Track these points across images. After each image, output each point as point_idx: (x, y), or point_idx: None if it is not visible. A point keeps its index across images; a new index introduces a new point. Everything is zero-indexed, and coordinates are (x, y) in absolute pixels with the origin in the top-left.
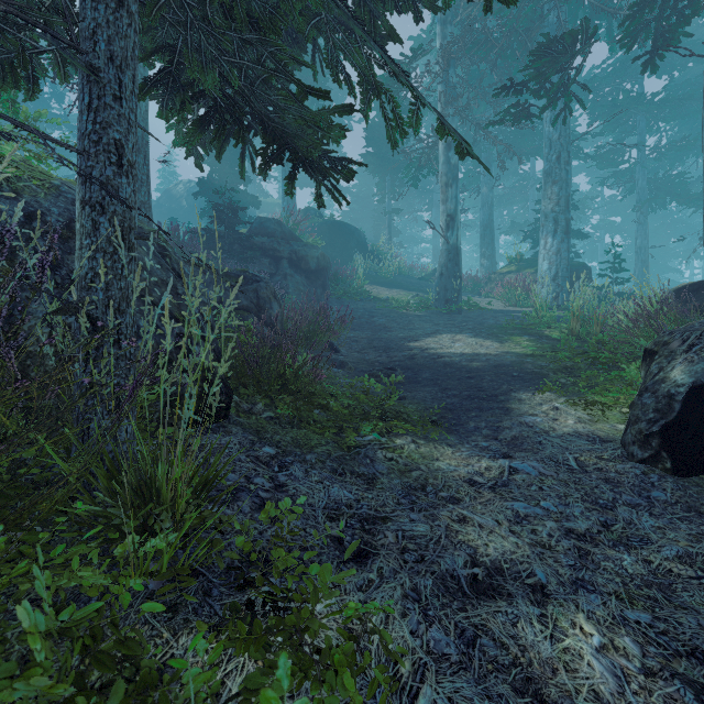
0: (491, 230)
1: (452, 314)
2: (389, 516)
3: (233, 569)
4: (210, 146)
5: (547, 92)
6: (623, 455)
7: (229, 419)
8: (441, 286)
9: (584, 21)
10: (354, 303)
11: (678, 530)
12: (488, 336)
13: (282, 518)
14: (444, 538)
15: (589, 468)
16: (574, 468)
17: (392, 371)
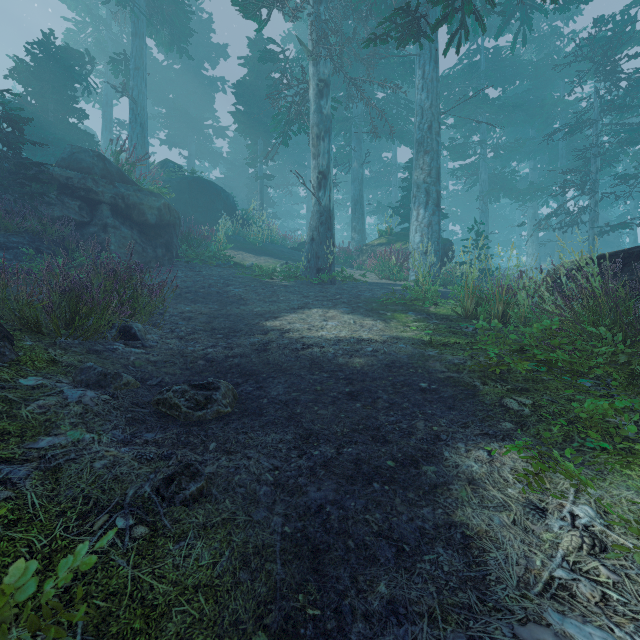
0: (361, 205)
1: (324, 285)
2: None
3: None
4: None
5: None
6: None
7: None
8: (312, 253)
9: None
10: (209, 268)
11: None
12: (368, 313)
13: None
14: None
15: None
16: None
17: (207, 391)
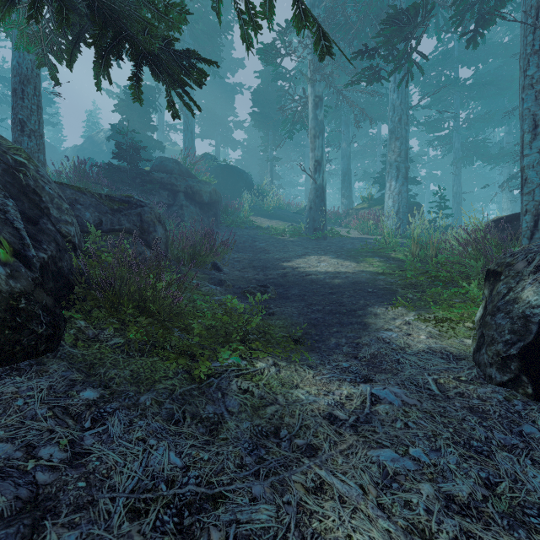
0: (349, 176)
1: (319, 240)
2: (224, 493)
3: None
4: (62, 54)
5: (394, 58)
6: (480, 377)
7: (56, 352)
8: (310, 217)
9: None
10: (241, 230)
11: None
12: (347, 257)
13: None
14: (294, 530)
15: (450, 393)
16: (436, 393)
17: (264, 288)
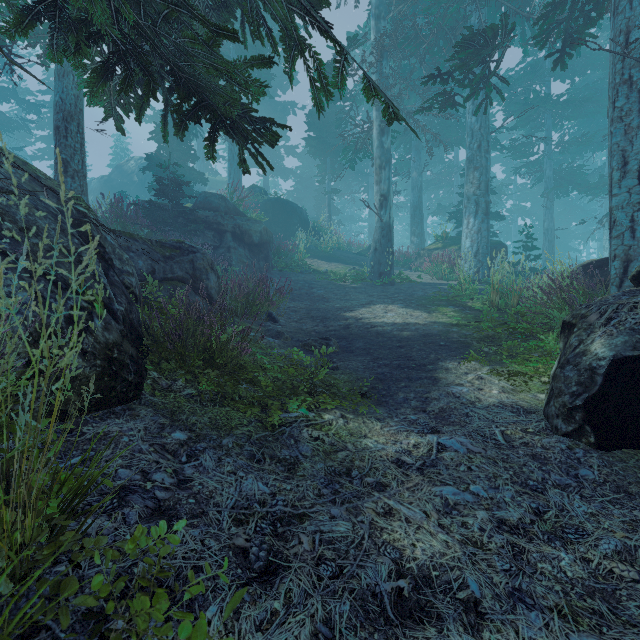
0: (420, 211)
1: (385, 286)
2: (308, 513)
3: (91, 616)
4: (130, 107)
5: (470, 83)
6: (547, 428)
7: (140, 399)
8: (375, 260)
9: (504, 17)
10: (295, 275)
11: (611, 517)
12: (418, 306)
13: (152, 551)
14: (367, 539)
15: (515, 442)
16: (501, 443)
17: (326, 341)
